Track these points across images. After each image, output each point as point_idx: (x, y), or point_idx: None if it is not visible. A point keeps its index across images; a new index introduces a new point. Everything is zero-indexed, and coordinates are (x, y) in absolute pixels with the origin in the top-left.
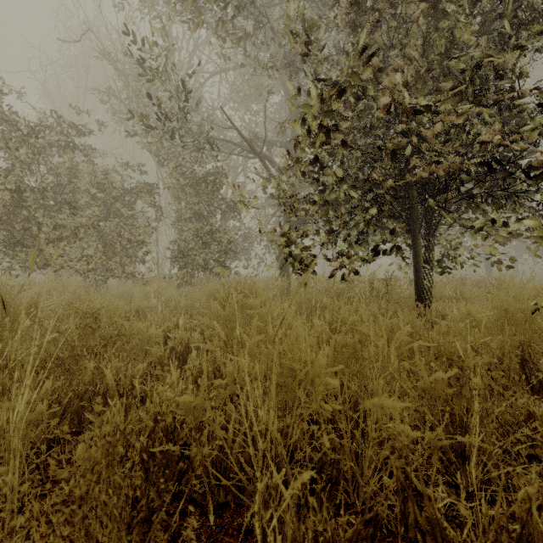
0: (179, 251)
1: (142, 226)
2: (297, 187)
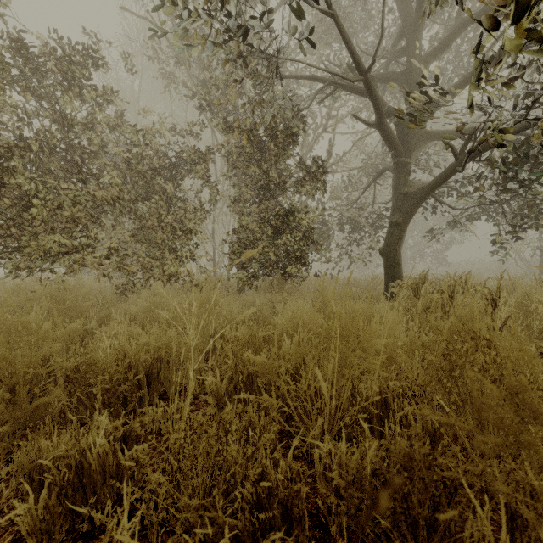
0: (240, 242)
1: (190, 209)
2: (416, 140)
